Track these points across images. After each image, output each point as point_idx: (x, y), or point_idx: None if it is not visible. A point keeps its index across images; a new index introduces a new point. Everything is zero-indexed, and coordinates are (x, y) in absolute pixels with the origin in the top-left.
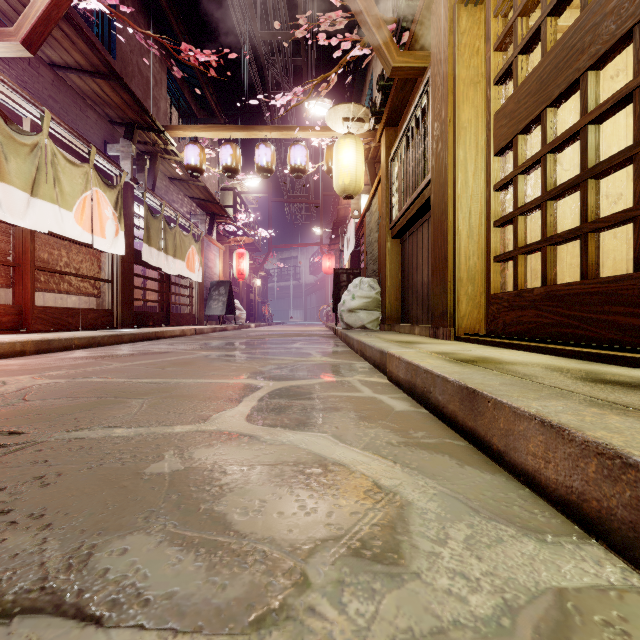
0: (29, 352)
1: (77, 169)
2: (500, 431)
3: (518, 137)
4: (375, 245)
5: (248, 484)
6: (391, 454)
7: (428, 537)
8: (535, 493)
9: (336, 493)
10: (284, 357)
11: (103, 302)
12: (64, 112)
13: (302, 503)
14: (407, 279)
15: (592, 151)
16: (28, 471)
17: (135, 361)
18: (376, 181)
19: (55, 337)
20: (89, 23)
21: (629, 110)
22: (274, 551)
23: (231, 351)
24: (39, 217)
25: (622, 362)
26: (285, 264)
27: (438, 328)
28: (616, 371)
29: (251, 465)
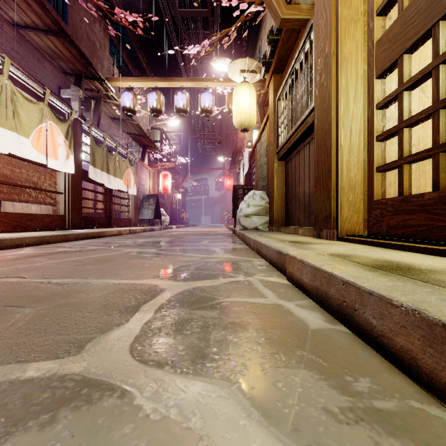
0: None
1: (34, 105)
2: None
3: (404, 56)
4: (264, 167)
5: None
6: None
7: None
8: None
9: None
10: (193, 254)
11: (58, 209)
12: (24, 62)
13: None
14: (291, 191)
15: None
16: None
17: (65, 258)
18: (265, 118)
19: (7, 237)
20: None
21: None
22: None
23: (151, 248)
24: None
25: None
26: (198, 183)
27: (322, 230)
28: None
29: None
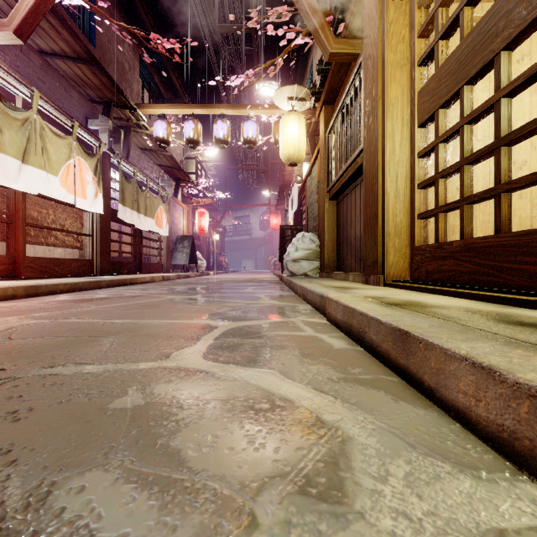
0: (20, 296)
1: (62, 140)
2: (431, 370)
3: (439, 111)
4: (315, 205)
5: (202, 419)
6: (332, 390)
7: (369, 474)
8: (466, 428)
9: (283, 428)
10: (238, 300)
11: (85, 253)
12: (51, 92)
13: (251, 438)
14: (342, 234)
15: (505, 122)
16: (3, 406)
17: (110, 304)
18: (316, 151)
19: (42, 283)
20: (73, 17)
21: (533, 89)
22: (224, 489)
23: (192, 295)
24: (29, 181)
25: (534, 306)
26: (239, 221)
27: (369, 275)
28: (530, 314)
29: (205, 400)
